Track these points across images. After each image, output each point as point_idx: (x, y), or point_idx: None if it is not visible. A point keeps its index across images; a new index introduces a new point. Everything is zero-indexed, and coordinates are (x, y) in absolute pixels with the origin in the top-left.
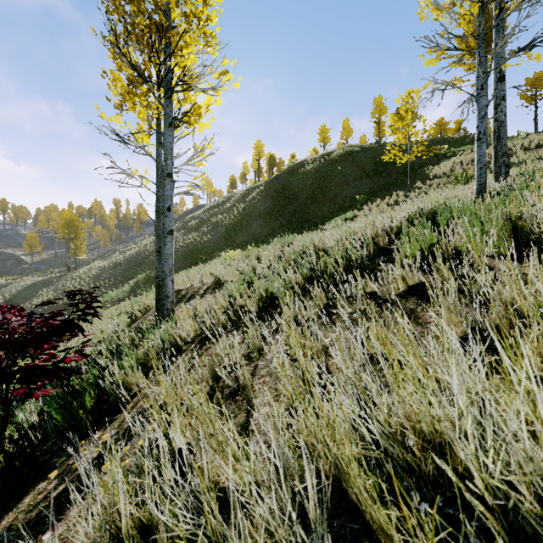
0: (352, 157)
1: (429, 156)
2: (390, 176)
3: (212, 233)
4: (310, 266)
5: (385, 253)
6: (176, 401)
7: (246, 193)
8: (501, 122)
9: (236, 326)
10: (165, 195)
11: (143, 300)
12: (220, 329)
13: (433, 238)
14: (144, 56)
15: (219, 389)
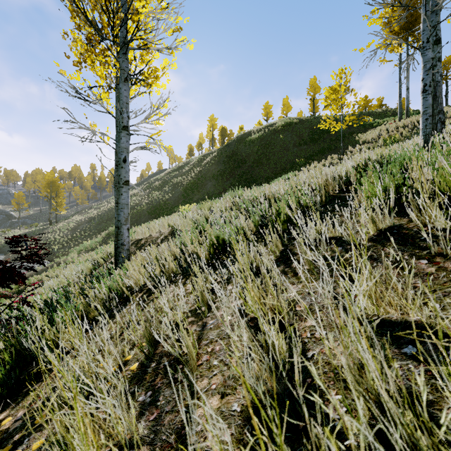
0: (292, 127)
1: (357, 126)
2: (324, 142)
3: (173, 192)
4: (261, 213)
5: (337, 200)
6: (80, 394)
7: (202, 158)
8: (437, 82)
9: (186, 274)
10: (121, 147)
11: (107, 249)
12: (162, 280)
13: (399, 179)
14: (103, 17)
15: (156, 357)
